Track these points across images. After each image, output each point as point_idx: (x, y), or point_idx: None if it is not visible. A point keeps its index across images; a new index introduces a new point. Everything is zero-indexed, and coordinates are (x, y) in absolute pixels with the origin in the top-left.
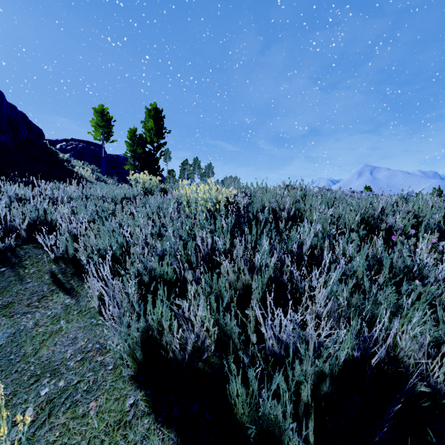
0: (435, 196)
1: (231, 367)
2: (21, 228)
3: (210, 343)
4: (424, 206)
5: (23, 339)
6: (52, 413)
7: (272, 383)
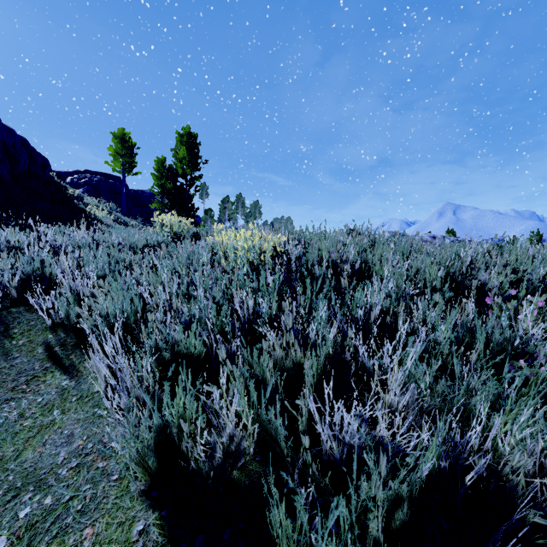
0: (533, 242)
1: (273, 489)
2: (11, 285)
3: (248, 445)
4: (523, 256)
5: (2, 437)
6: (32, 544)
7: (328, 518)
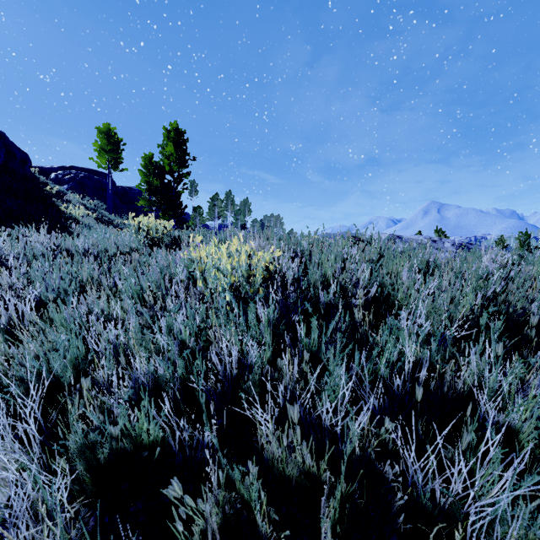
0: (522, 241)
1: None
2: None
3: None
4: None
5: None
6: None
7: None
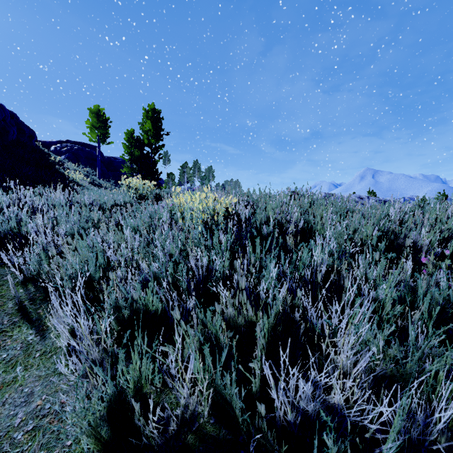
0: (440, 201)
1: None
2: None
3: (202, 410)
4: (442, 215)
5: None
6: None
7: None
